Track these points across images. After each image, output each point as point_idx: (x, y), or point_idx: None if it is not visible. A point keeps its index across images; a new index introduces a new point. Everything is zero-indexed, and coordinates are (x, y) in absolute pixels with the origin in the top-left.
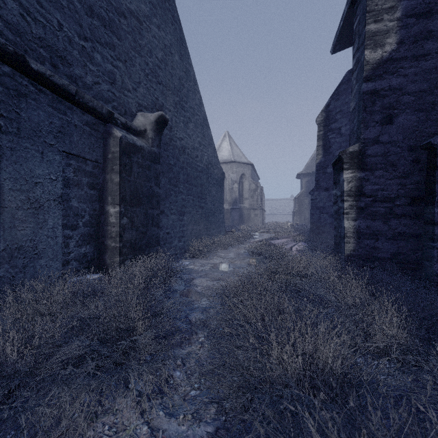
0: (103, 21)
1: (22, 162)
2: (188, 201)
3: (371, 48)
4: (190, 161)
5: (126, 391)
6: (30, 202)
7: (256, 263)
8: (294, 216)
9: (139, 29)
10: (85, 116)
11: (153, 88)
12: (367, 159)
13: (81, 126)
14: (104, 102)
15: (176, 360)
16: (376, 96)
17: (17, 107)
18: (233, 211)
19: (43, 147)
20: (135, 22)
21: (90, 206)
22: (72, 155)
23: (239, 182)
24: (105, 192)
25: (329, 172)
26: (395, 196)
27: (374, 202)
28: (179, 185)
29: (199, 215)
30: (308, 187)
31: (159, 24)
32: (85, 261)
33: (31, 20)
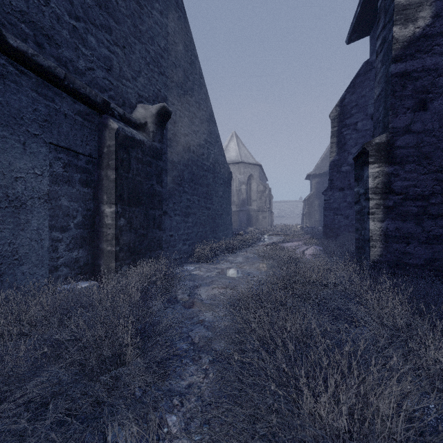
0: (98, 1)
1: None
2: (193, 202)
3: (401, 24)
4: (196, 159)
5: None
6: (9, 200)
7: (266, 269)
8: (304, 218)
9: (140, 14)
10: (77, 105)
11: (155, 79)
12: (397, 151)
13: (71, 115)
14: (99, 91)
15: (172, 397)
16: (407, 79)
17: None
18: (241, 213)
19: (25, 137)
20: (134, 5)
21: (83, 205)
22: (61, 147)
23: (247, 183)
24: (100, 190)
25: (344, 171)
26: (429, 193)
27: (404, 200)
28: (184, 184)
29: (205, 216)
30: (319, 188)
31: (162, 10)
32: (77, 266)
33: None
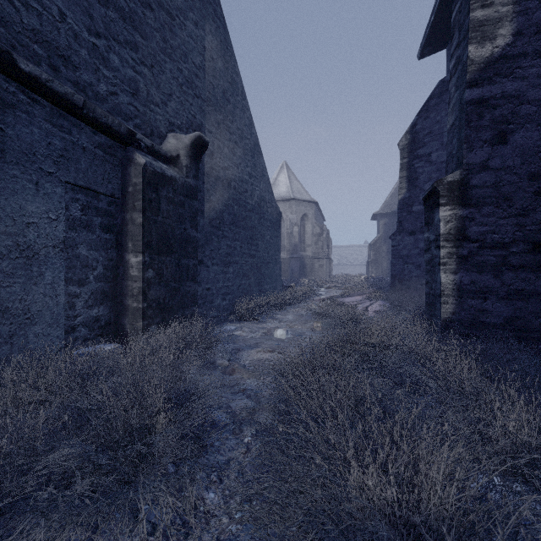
0: (122, 13)
1: (8, 195)
2: (235, 248)
3: (477, 43)
4: (237, 197)
5: (135, 525)
6: (19, 250)
7: (322, 329)
8: (369, 267)
9: (171, 26)
10: (98, 136)
11: (189, 102)
12: (472, 191)
13: (91, 149)
14: (123, 119)
15: (210, 473)
16: (484, 107)
17: (1, 121)
18: (293, 260)
19: (38, 176)
20: (164, 16)
21: (104, 254)
22: (79, 187)
23: (300, 224)
24: (124, 236)
25: (415, 211)
26: (510, 240)
27: (481, 248)
28: (223, 227)
29: (249, 266)
30: (387, 230)
31: (197, 21)
32: (97, 326)
33: (21, 5)
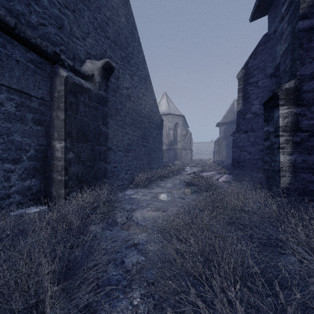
0: None
1: None
2: (133, 140)
3: None
4: (135, 107)
5: None
6: None
7: (190, 193)
8: (215, 154)
9: None
10: (29, 54)
11: (102, 41)
12: (304, 94)
13: (24, 62)
14: (51, 44)
15: None
16: (313, 33)
17: None
18: (169, 150)
19: None
20: None
21: (36, 141)
22: (13, 89)
23: (174, 129)
24: (51, 128)
25: (248, 118)
26: None
27: (310, 136)
28: (125, 126)
29: (142, 152)
30: (225, 133)
31: None
32: (29, 193)
33: None
